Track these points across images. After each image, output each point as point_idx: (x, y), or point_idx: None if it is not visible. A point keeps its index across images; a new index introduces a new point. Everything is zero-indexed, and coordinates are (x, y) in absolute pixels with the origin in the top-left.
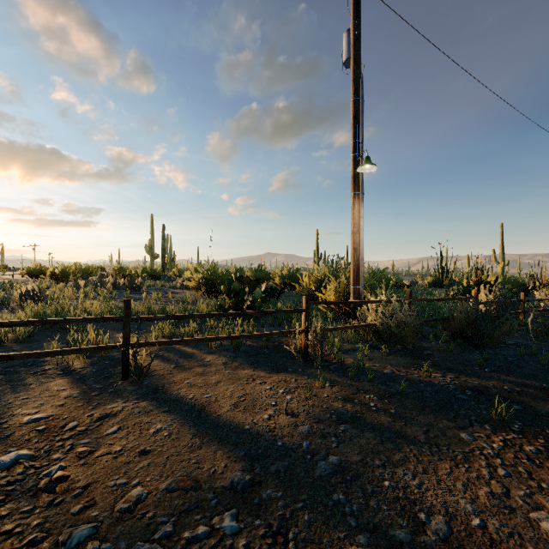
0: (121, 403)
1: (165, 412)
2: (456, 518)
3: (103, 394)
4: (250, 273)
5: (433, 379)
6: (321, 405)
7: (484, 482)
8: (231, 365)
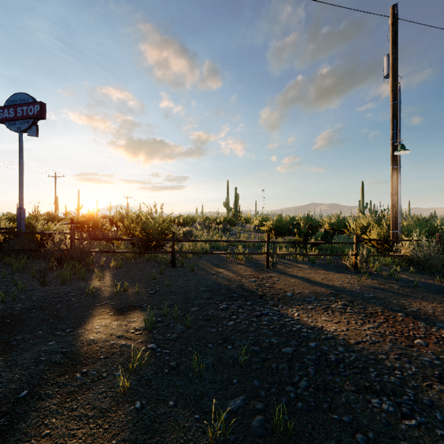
0: (273, 274)
1: (293, 278)
2: (422, 310)
3: (262, 271)
4: (302, 221)
5: (443, 285)
6: (366, 284)
7: (443, 307)
8: (312, 268)
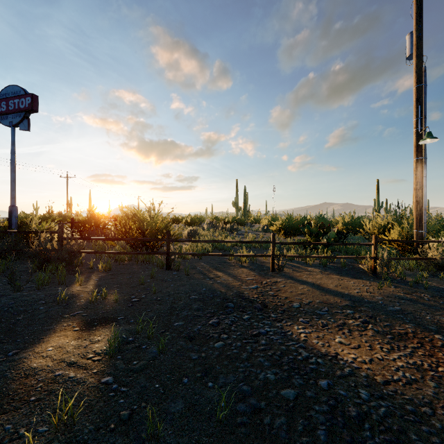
0: (278, 279)
1: (301, 284)
2: None
3: (267, 275)
4: (313, 220)
5: None
6: (388, 292)
7: None
8: (324, 273)
